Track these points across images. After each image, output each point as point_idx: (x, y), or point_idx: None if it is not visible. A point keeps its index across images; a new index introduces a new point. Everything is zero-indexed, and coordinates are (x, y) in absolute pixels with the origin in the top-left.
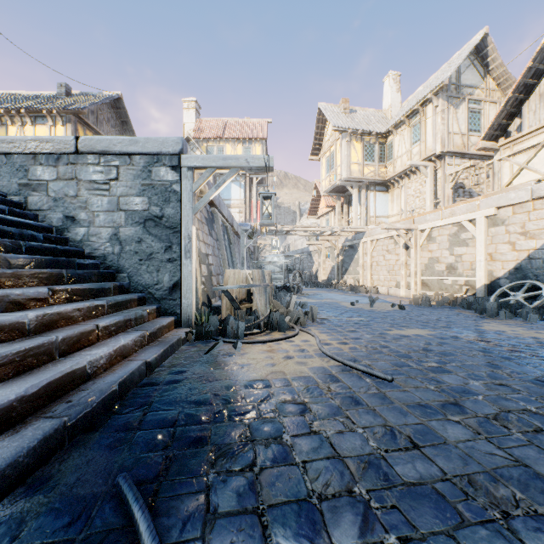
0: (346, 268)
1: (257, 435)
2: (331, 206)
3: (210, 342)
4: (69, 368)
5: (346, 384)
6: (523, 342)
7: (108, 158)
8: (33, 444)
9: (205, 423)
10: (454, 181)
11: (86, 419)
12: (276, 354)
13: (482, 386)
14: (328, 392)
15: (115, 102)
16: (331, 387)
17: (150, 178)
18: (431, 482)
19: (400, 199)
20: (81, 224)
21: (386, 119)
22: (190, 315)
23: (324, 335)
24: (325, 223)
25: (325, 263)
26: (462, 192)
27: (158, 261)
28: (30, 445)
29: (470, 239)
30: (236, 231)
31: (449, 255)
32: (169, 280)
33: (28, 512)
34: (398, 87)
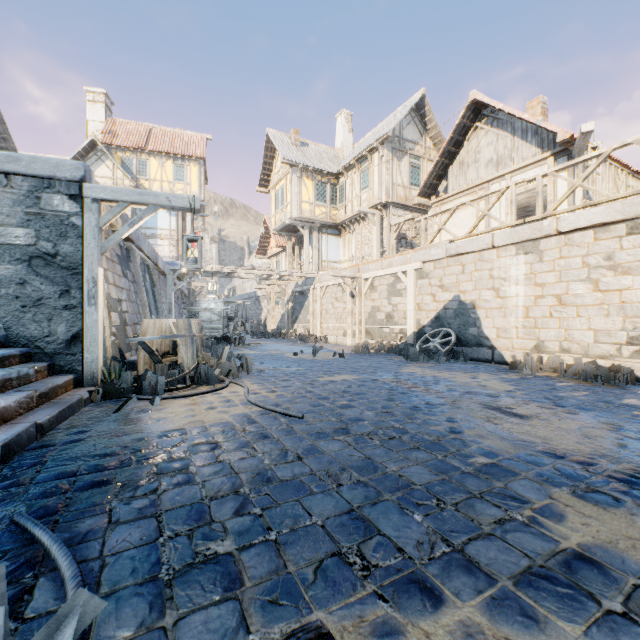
0: (296, 316)
1: (165, 470)
2: (282, 247)
3: (122, 400)
4: None
5: (261, 424)
6: (423, 381)
7: None
8: None
9: (110, 469)
10: (397, 232)
11: None
12: (199, 407)
13: (372, 414)
14: (242, 432)
15: None
16: (246, 428)
17: (38, 207)
18: (300, 477)
19: (352, 244)
20: None
21: (338, 159)
22: (96, 372)
23: (255, 385)
24: (276, 264)
25: (274, 311)
26: (405, 243)
27: (50, 308)
28: None
29: (404, 289)
30: (163, 271)
31: (388, 304)
32: (66, 332)
33: None
34: (350, 127)
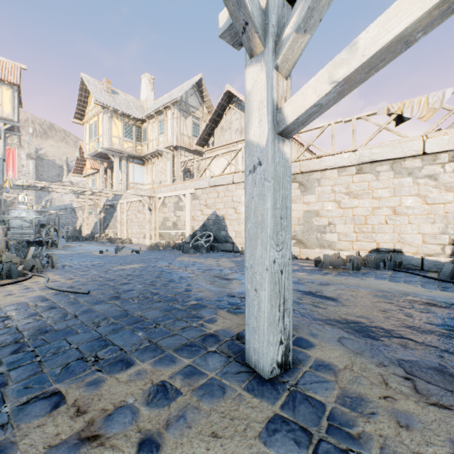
0: (108, 223)
1: None
2: (97, 169)
3: None
4: None
5: (53, 301)
6: (186, 264)
7: None
8: None
9: None
10: (184, 167)
11: None
12: None
13: (141, 286)
14: (34, 307)
15: None
16: (39, 304)
17: None
18: (72, 326)
19: (153, 172)
20: None
21: (143, 108)
22: None
23: (57, 276)
24: (92, 182)
25: (89, 219)
26: (190, 175)
27: None
28: None
29: (184, 206)
30: None
31: (174, 216)
32: None
33: None
34: (152, 87)
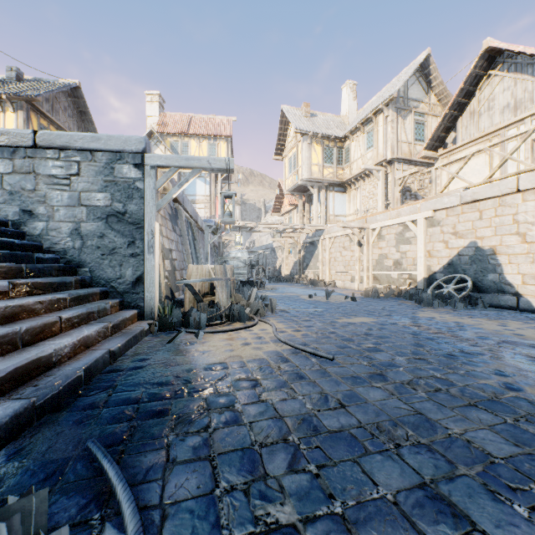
0: (307, 263)
1: (213, 406)
2: (294, 205)
3: (173, 333)
4: (34, 355)
5: (294, 363)
6: (446, 326)
7: (68, 153)
8: (5, 419)
9: (166, 399)
10: (402, 185)
11: (53, 401)
12: (235, 342)
13: (405, 360)
14: (278, 370)
15: (72, 91)
16: (281, 366)
17: (112, 175)
18: (349, 429)
19: (356, 199)
20: (39, 219)
21: (344, 124)
22: (154, 308)
23: (281, 324)
24: (289, 220)
25: (287, 259)
26: (409, 195)
27: (121, 256)
28: (2, 421)
29: (413, 237)
30: (201, 227)
31: (395, 252)
32: (132, 275)
33: (5, 474)
34: (354, 95)
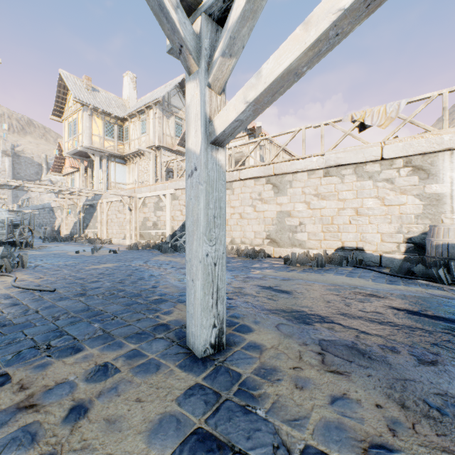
0: (87, 223)
1: None
2: (77, 168)
3: None
4: None
5: (17, 298)
6: (161, 263)
7: None
8: None
9: None
10: (166, 167)
11: None
12: None
13: (110, 284)
14: None
15: None
16: (1, 302)
17: None
18: (31, 320)
19: (135, 172)
20: None
21: (125, 107)
22: None
23: (26, 275)
24: (71, 181)
25: (68, 219)
26: (172, 175)
27: None
28: None
29: (164, 206)
30: None
31: (154, 216)
32: None
33: None
34: (135, 86)
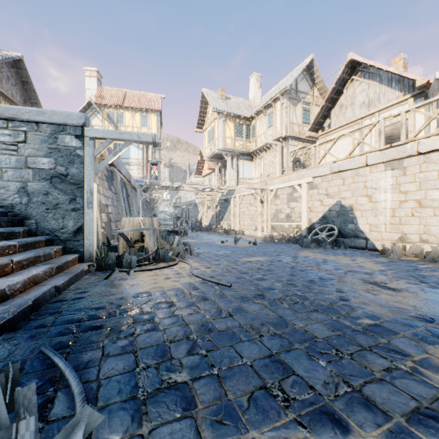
0: (222, 216)
1: (138, 320)
2: (212, 169)
3: (109, 272)
4: None
5: (202, 290)
6: (315, 262)
7: (16, 124)
8: None
9: (102, 318)
10: (293, 156)
11: (9, 323)
12: (159, 277)
13: (280, 285)
14: (189, 295)
15: (15, 62)
16: (192, 292)
17: (56, 144)
18: (232, 329)
19: (260, 166)
20: None
21: (251, 107)
22: (92, 252)
23: (196, 263)
24: (208, 181)
25: (207, 213)
26: (299, 164)
27: (64, 210)
28: None
29: (299, 197)
30: (134, 186)
31: (287, 208)
32: (73, 226)
33: None
34: (259, 84)
